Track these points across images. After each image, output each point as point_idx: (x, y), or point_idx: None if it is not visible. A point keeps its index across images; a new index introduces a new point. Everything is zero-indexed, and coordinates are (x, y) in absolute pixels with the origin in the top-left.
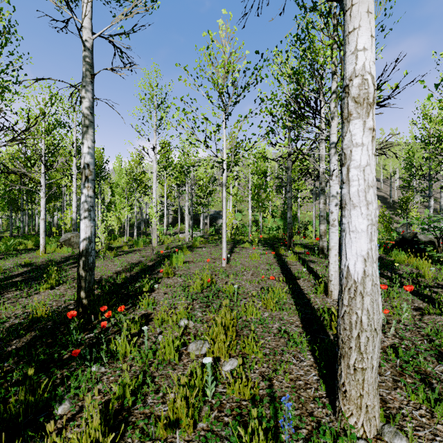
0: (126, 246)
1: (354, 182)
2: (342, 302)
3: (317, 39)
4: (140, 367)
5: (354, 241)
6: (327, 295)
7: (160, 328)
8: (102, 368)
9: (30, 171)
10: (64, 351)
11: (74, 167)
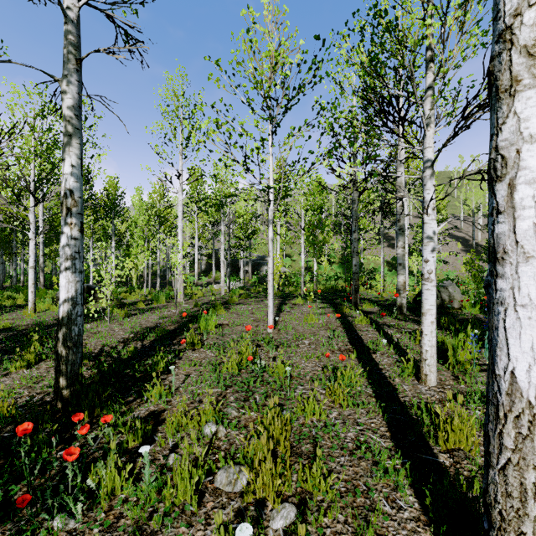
0: (143, 301)
1: (527, 210)
2: (500, 441)
3: (409, 4)
4: (133, 521)
5: (527, 326)
6: (420, 379)
7: (175, 438)
8: (70, 523)
9: (5, 203)
10: (15, 486)
11: None
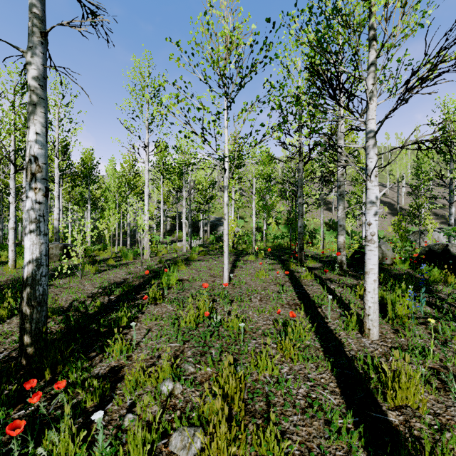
0: (114, 258)
1: None
2: None
3: None
4: None
5: None
6: (363, 333)
7: (133, 396)
8: None
9: None
10: None
11: (56, 168)
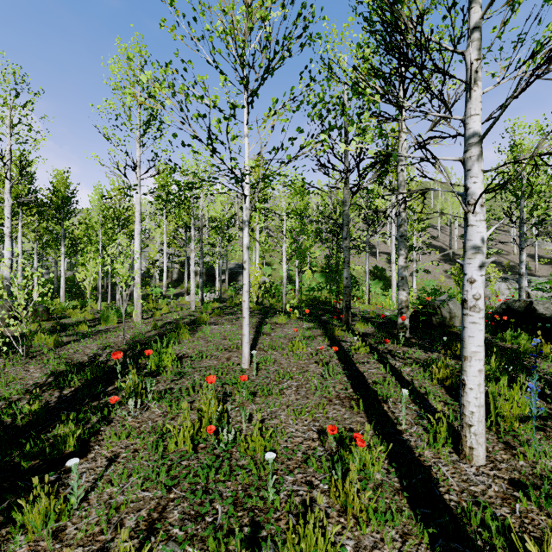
0: (91, 321)
1: None
2: None
3: None
4: None
5: None
6: (461, 454)
7: None
8: None
9: None
10: None
11: (7, 194)
